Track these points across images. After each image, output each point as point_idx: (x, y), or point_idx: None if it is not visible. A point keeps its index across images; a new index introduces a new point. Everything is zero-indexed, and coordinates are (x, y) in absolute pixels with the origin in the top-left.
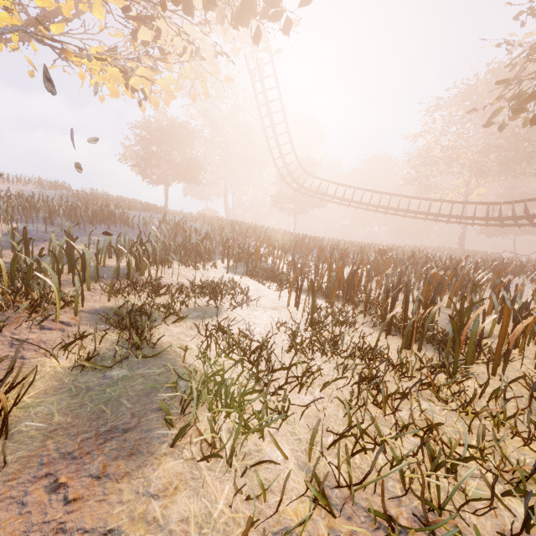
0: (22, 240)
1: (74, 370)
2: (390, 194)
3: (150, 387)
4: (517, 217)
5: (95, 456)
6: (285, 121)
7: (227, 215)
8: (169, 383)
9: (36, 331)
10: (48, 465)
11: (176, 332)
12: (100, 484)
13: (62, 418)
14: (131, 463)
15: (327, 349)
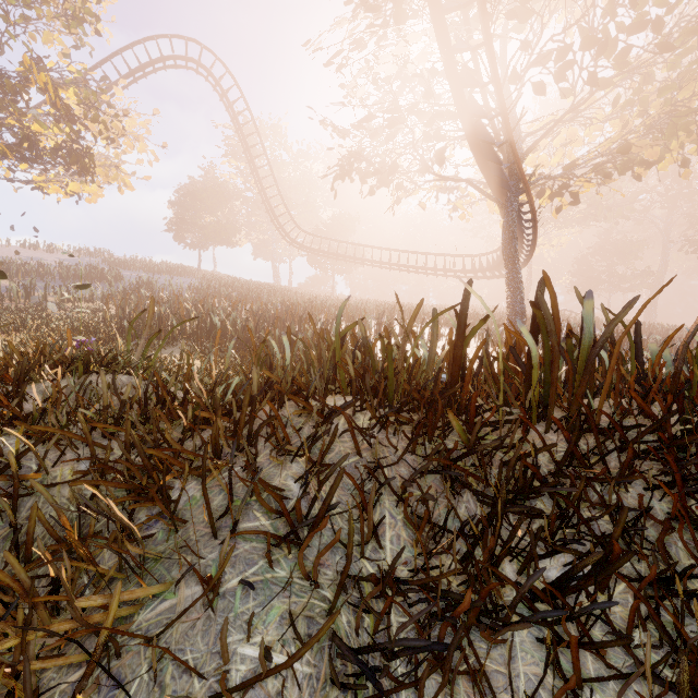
0: None
1: None
2: (390, 250)
3: None
4: (487, 268)
5: None
6: (274, 184)
7: (275, 278)
8: None
9: None
10: None
11: None
12: None
13: None
14: None
15: None
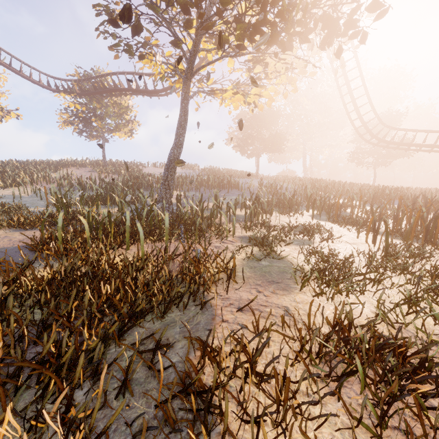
0: (199, 201)
1: (245, 260)
2: None
3: (282, 271)
4: None
5: (269, 287)
6: (363, 84)
7: (305, 174)
8: (293, 269)
9: (221, 243)
10: (253, 286)
11: (287, 250)
12: (275, 295)
13: (250, 274)
14: (284, 292)
15: (400, 271)
